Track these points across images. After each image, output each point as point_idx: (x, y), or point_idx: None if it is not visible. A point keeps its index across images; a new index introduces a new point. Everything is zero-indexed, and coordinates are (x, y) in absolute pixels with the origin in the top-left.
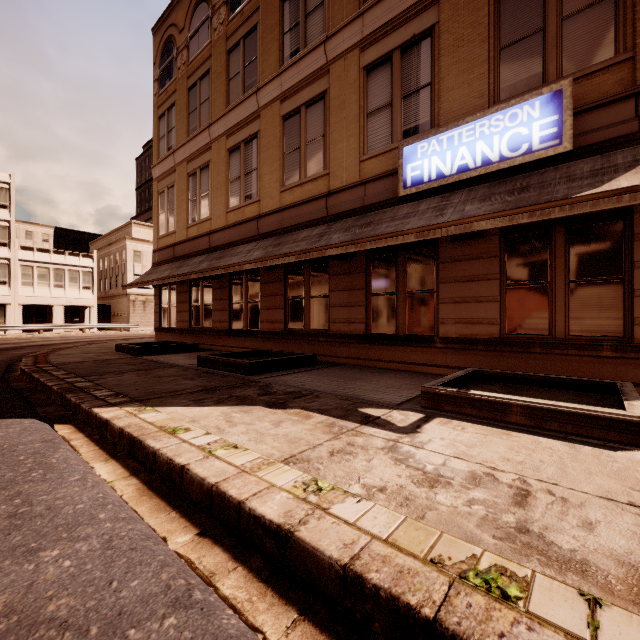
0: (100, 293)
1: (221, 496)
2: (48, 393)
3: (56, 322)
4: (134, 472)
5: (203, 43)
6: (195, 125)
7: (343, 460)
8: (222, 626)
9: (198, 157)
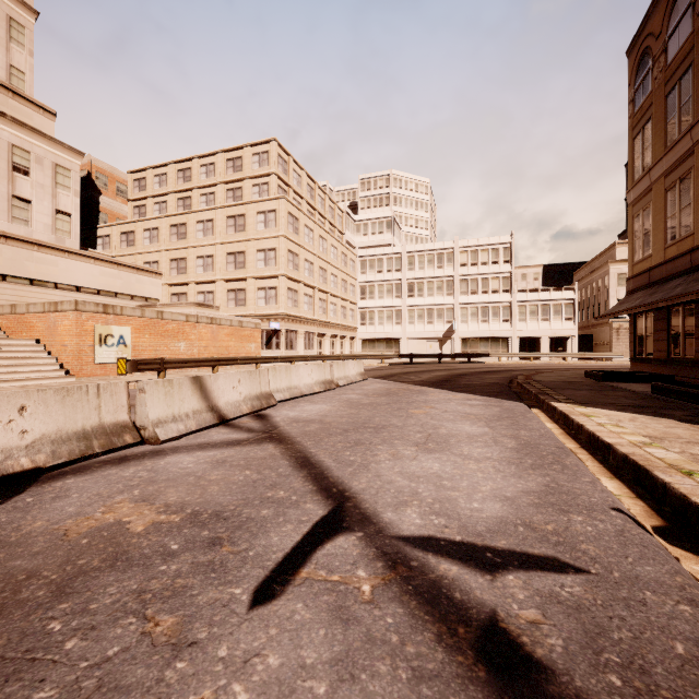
0: (582, 322)
1: (593, 435)
2: (530, 395)
3: (542, 351)
4: (562, 428)
5: (683, 38)
6: (673, 133)
7: (690, 445)
8: (569, 454)
9: (677, 168)
